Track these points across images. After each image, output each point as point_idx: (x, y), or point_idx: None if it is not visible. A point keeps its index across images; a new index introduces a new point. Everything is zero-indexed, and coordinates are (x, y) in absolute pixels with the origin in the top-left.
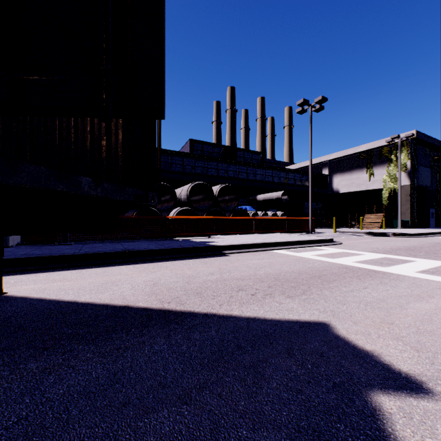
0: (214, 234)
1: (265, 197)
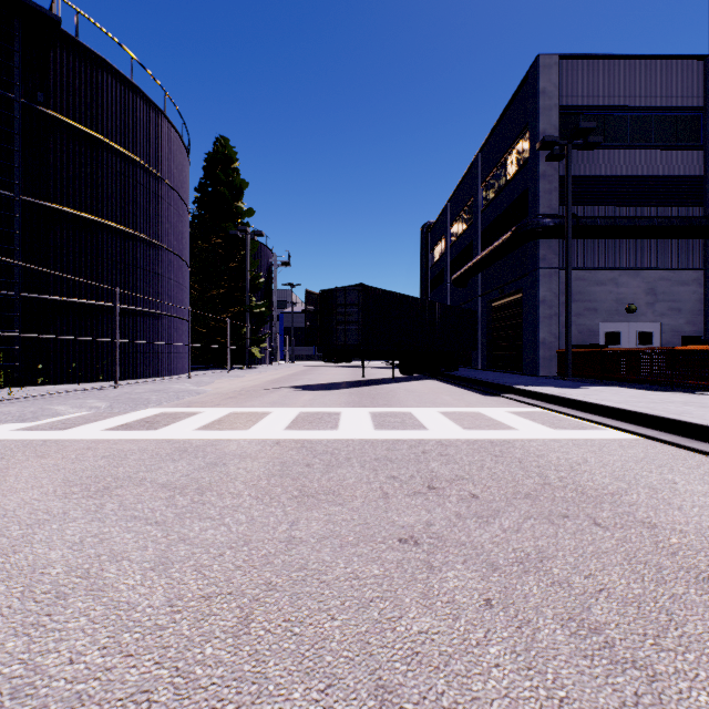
0: None
1: None
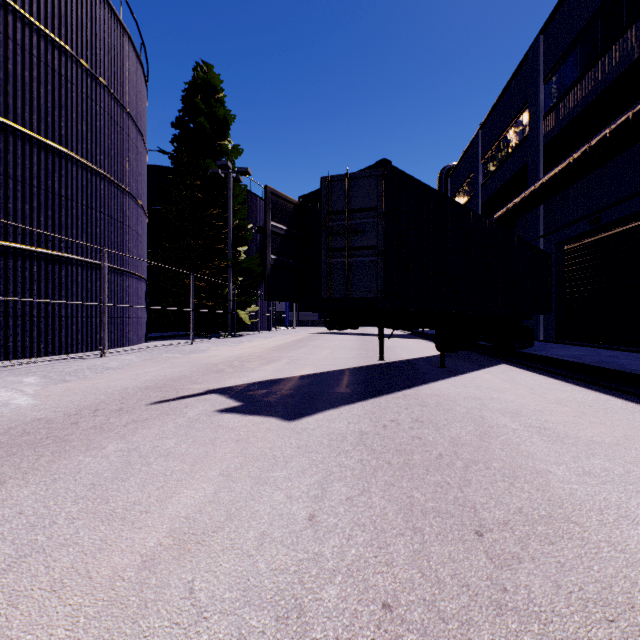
0: None
1: None
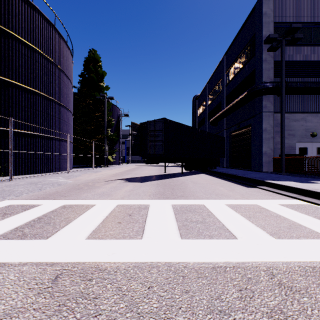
0: None
1: None
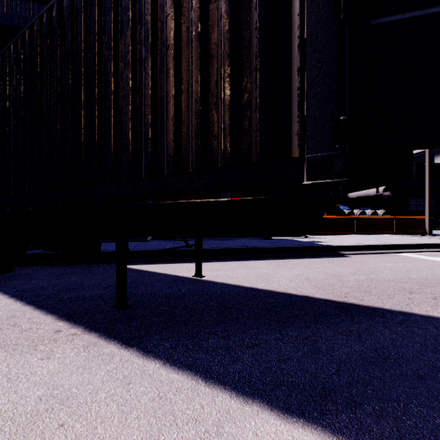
0: (311, 234)
1: (360, 194)
